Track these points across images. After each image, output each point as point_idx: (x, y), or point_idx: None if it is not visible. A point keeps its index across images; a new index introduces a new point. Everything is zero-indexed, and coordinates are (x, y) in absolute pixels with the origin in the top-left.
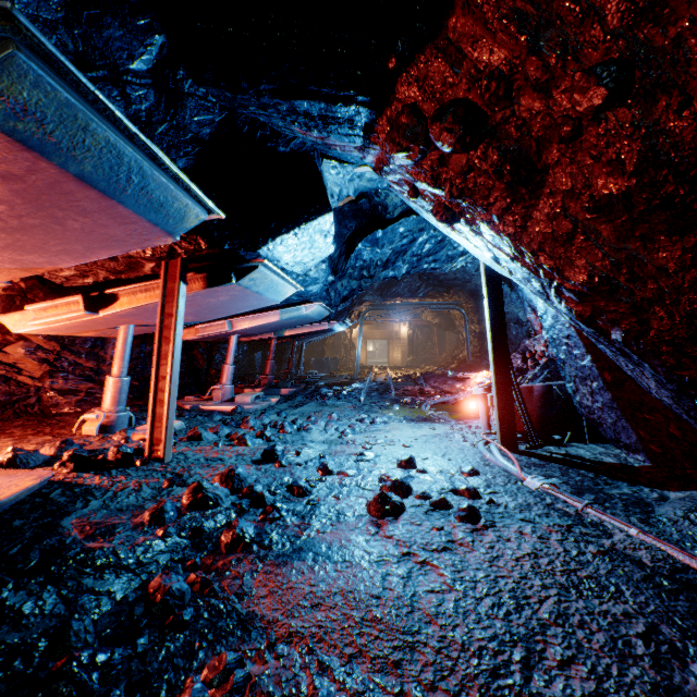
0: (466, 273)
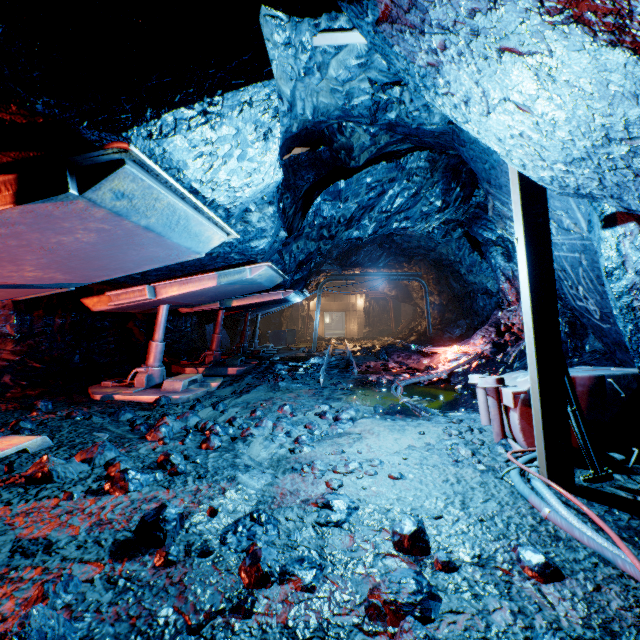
0: (432, 241)
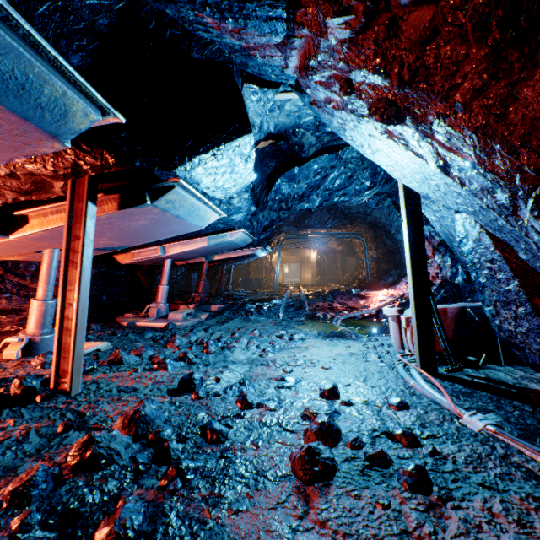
0: (368, 208)
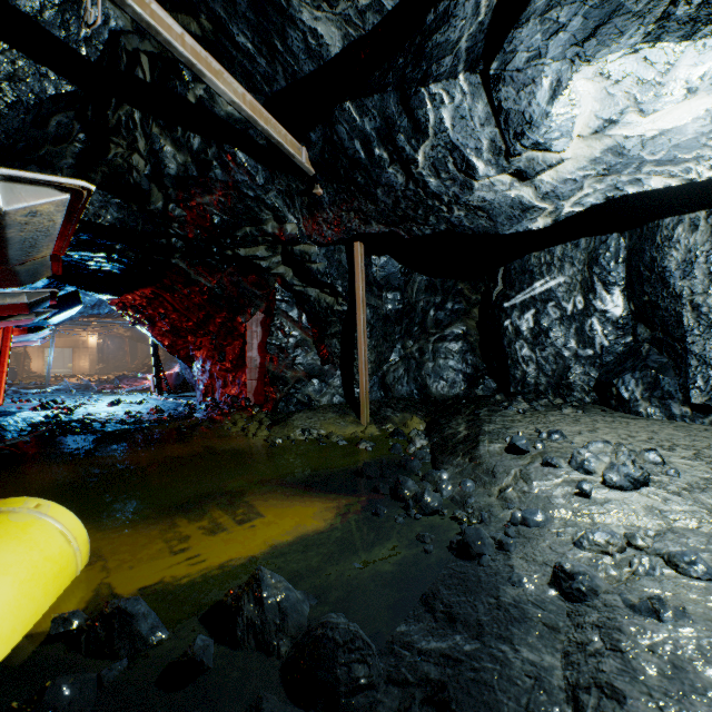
0: None
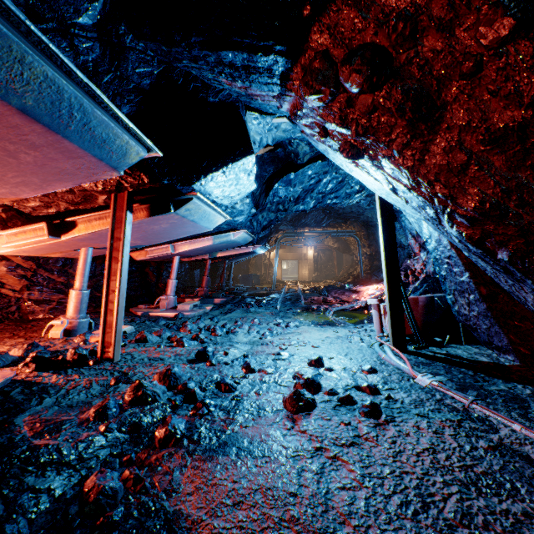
0: (360, 208)
